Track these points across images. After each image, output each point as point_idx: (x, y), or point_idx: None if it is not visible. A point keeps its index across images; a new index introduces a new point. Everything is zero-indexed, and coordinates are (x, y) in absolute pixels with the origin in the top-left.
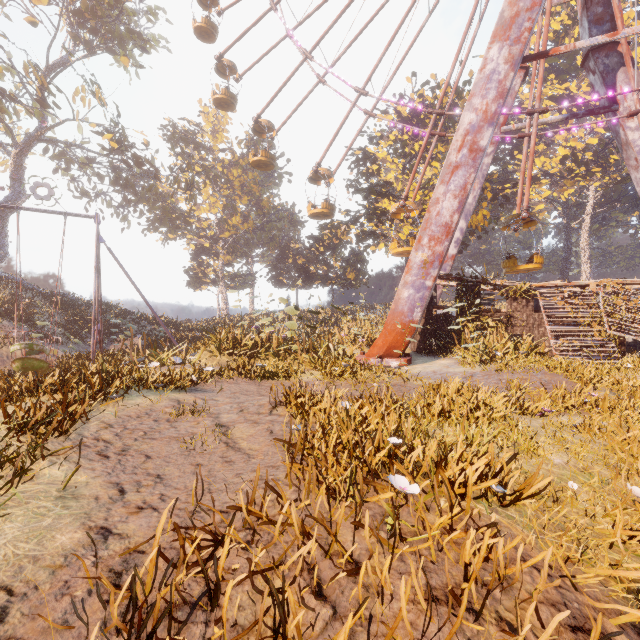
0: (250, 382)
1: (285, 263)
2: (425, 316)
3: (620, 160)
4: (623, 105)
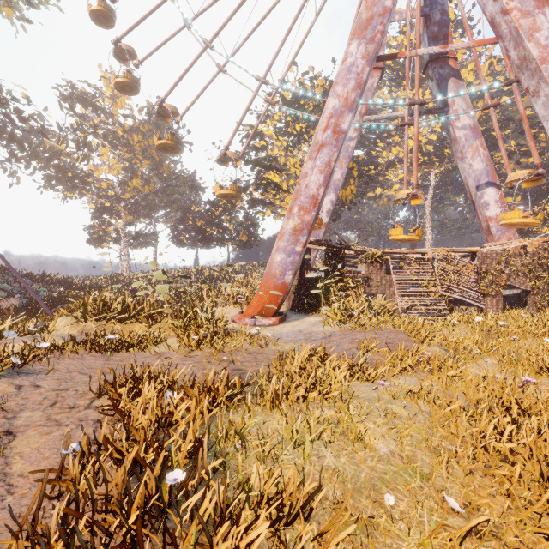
0: (98, 356)
1: (186, 224)
2: (298, 277)
3: (452, 154)
4: (452, 108)
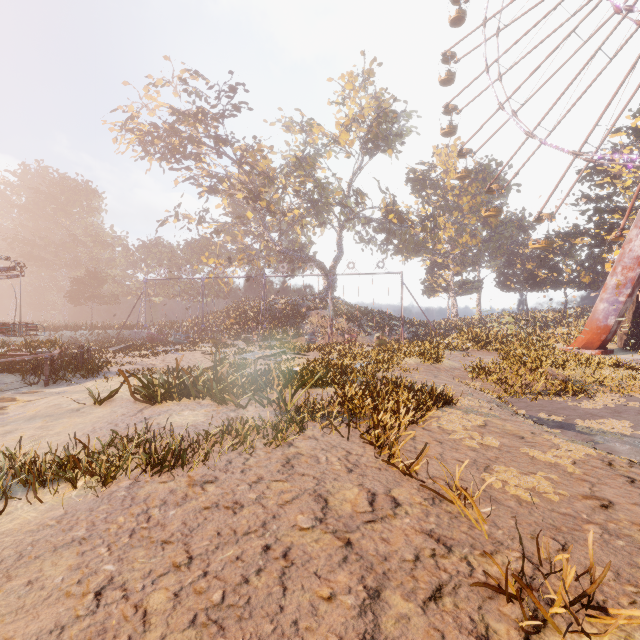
0: (487, 352)
1: (513, 269)
2: (631, 321)
3: None
4: None
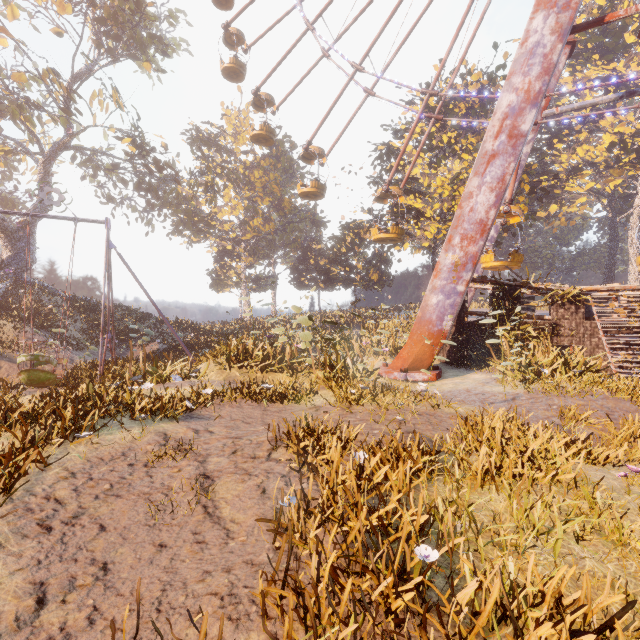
0: (255, 405)
1: (307, 264)
2: (456, 323)
3: None
4: None
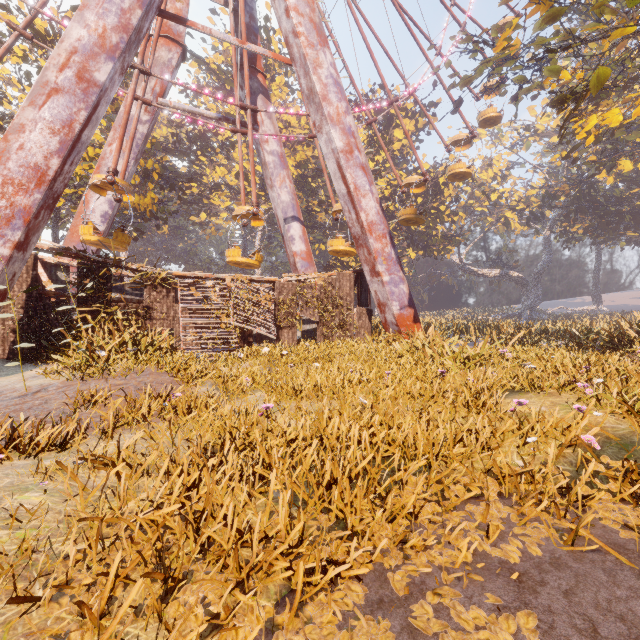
0: None
1: None
2: (25, 305)
3: None
4: (262, 128)
